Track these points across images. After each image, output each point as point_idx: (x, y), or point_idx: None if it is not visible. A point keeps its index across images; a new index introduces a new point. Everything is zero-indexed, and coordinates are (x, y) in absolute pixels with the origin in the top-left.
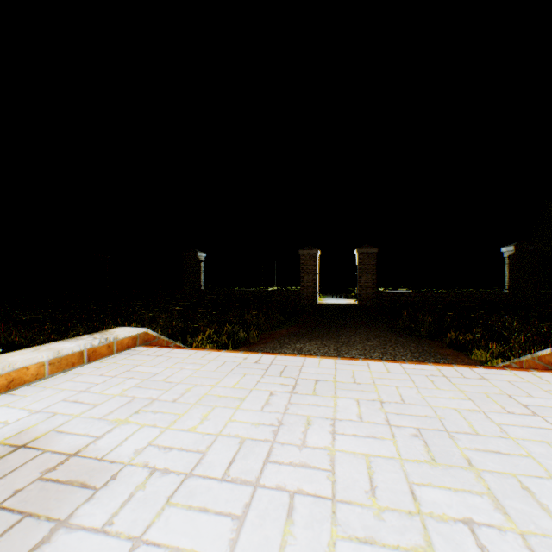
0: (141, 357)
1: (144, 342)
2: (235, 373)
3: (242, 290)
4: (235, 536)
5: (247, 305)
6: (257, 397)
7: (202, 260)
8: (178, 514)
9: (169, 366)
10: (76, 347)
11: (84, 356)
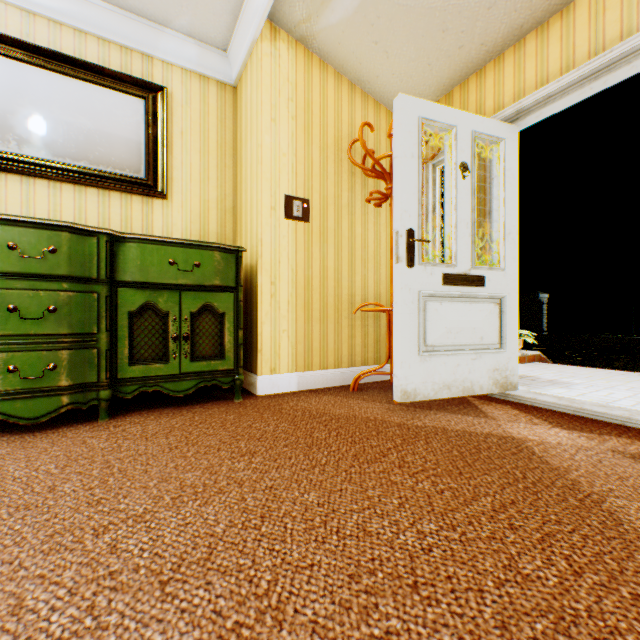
0: (544, 365)
1: (538, 361)
2: (621, 376)
3: (603, 337)
4: (633, 394)
5: (615, 354)
6: (639, 382)
7: (542, 301)
8: (609, 390)
9: (568, 369)
10: None
11: None
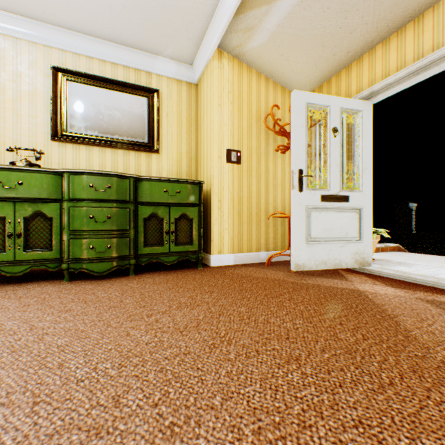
0: (400, 253)
1: (397, 250)
2: None
3: None
4: None
5: None
6: None
7: (412, 209)
8: (437, 268)
9: (417, 256)
10: (377, 245)
11: (379, 249)
